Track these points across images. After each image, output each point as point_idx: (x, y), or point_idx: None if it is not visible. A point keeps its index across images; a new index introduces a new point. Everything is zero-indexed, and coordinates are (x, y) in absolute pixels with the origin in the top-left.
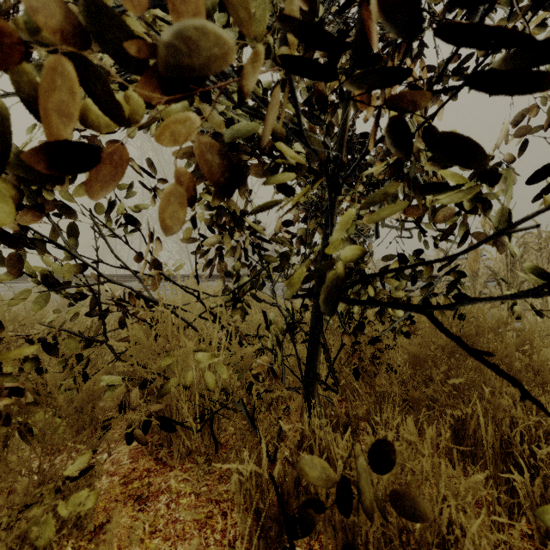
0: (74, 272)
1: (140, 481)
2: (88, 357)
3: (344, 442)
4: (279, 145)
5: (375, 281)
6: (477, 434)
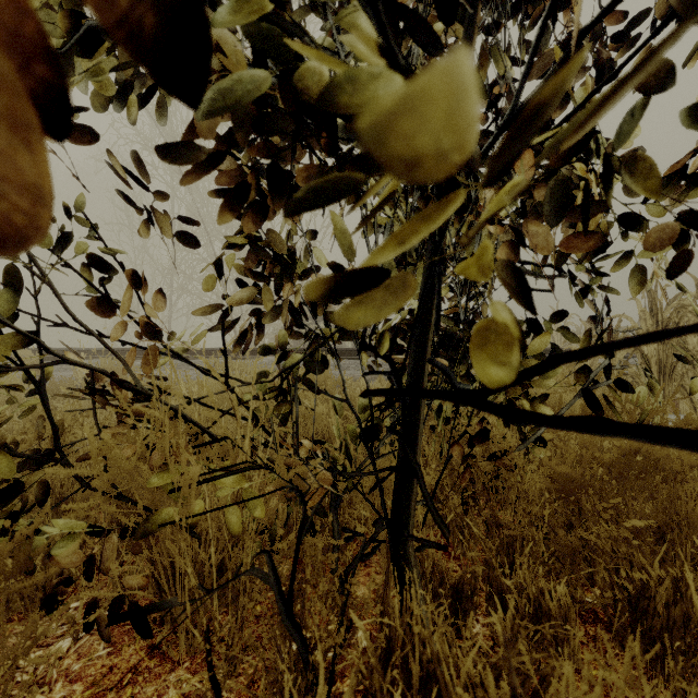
0: (11, 346)
1: (117, 694)
2: (46, 481)
3: (468, 662)
4: (346, 39)
5: None
6: (672, 610)
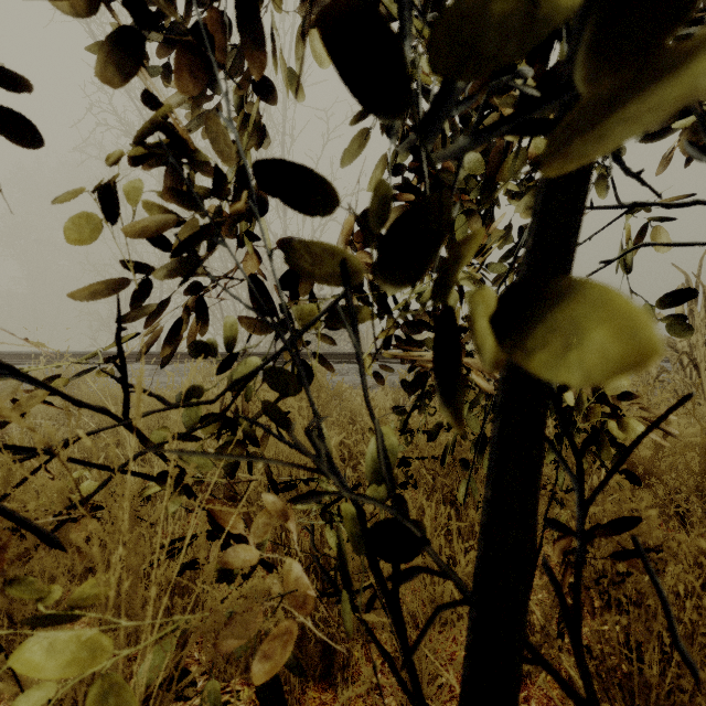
0: None
1: None
2: None
3: None
4: None
5: None
6: None
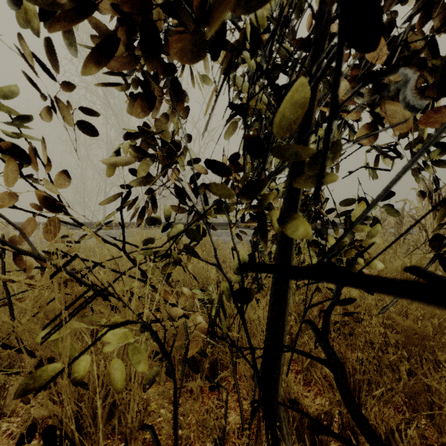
0: None
1: None
2: None
3: None
4: None
5: (337, 229)
6: None
